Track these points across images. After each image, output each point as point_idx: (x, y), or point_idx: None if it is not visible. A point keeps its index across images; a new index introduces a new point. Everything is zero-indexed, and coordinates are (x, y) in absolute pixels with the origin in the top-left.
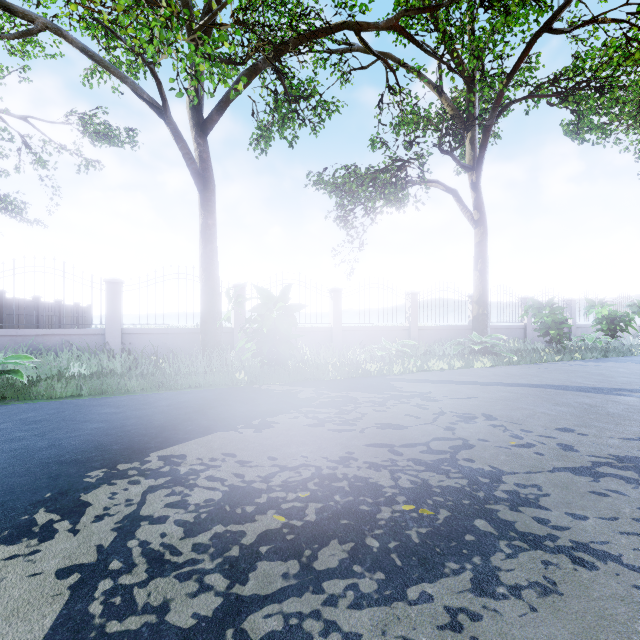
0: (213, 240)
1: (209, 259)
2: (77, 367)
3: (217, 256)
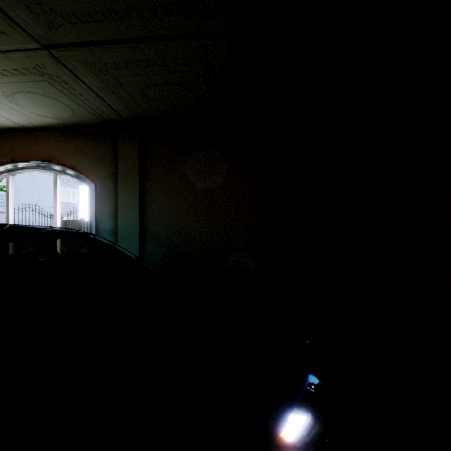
0: None
1: None
2: (84, 250)
3: None
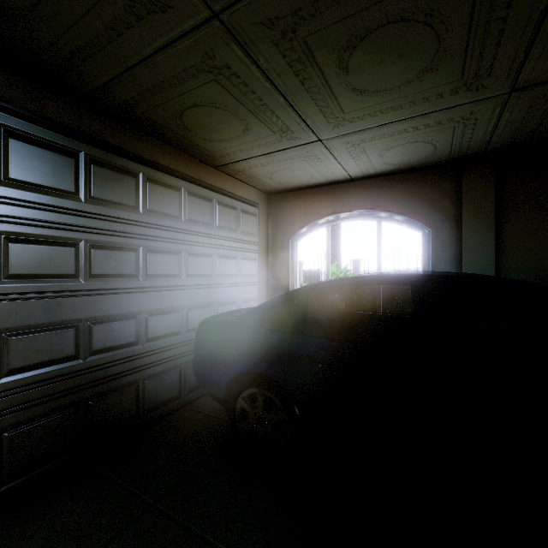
0: (336, 237)
1: (334, 248)
2: None
3: (339, 245)
